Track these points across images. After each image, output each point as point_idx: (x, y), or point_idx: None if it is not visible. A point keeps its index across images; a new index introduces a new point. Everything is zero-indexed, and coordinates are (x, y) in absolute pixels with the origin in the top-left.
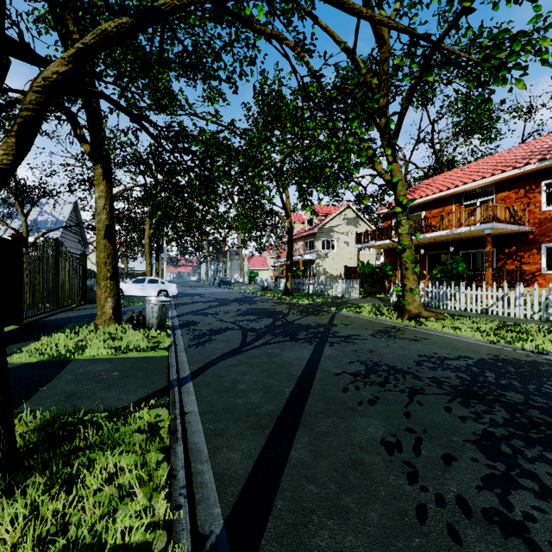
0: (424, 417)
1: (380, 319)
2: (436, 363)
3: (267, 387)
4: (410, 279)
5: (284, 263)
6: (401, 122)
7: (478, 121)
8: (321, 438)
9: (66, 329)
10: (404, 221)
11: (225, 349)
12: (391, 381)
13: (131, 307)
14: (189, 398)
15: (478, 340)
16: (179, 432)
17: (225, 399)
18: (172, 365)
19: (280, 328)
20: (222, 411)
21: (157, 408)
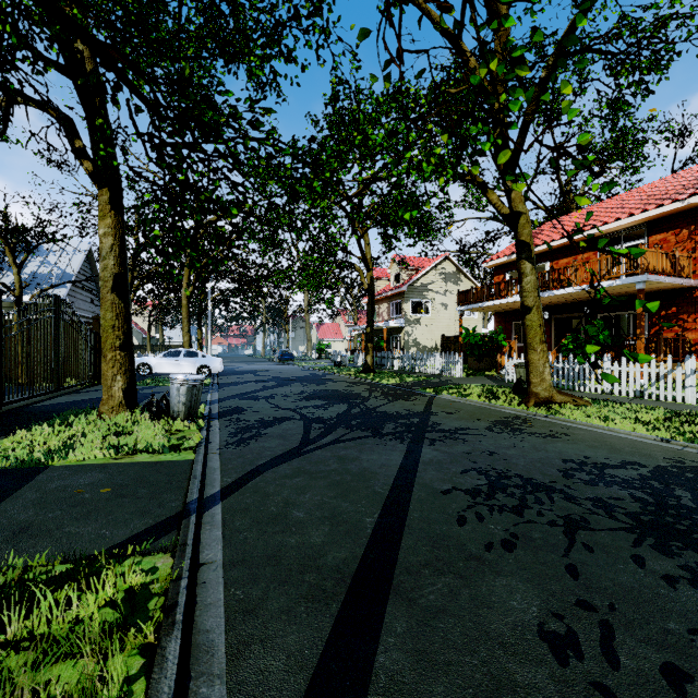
0: (603, 577)
1: (496, 405)
2: (593, 473)
3: (337, 515)
4: (538, 349)
5: (363, 331)
6: (525, 133)
7: (618, 143)
8: (430, 623)
9: (56, 419)
10: (528, 270)
11: (278, 450)
12: (531, 505)
13: (159, 388)
14: (211, 534)
15: (642, 436)
16: (180, 608)
17: (269, 538)
18: (195, 475)
19: (358, 417)
20: (260, 562)
21: (155, 554)
